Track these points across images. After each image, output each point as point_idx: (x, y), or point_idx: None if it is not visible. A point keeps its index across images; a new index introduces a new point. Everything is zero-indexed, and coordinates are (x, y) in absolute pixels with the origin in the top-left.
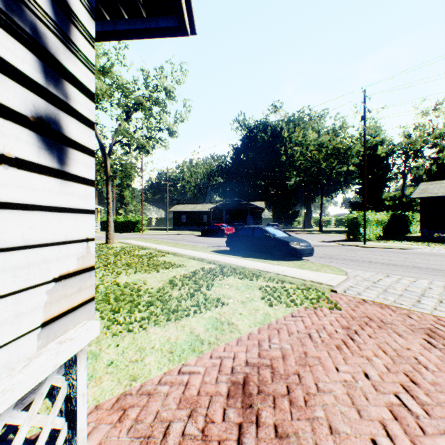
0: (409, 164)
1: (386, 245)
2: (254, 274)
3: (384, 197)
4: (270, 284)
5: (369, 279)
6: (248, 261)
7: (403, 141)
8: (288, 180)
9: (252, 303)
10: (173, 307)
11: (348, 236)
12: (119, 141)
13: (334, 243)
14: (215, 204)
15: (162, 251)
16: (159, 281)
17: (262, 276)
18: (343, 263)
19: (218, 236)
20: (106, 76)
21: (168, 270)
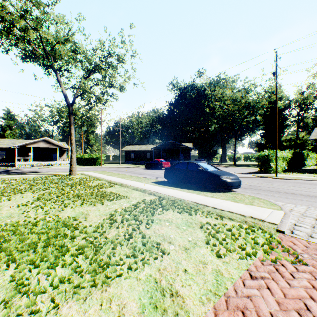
0: (302, 114)
1: (294, 176)
2: (191, 207)
3: (282, 139)
4: (209, 221)
5: (308, 215)
6: (184, 193)
7: (297, 97)
8: (209, 127)
9: (197, 250)
10: (105, 257)
11: (261, 169)
12: (80, 95)
13: (250, 175)
14: (155, 144)
15: (111, 182)
16: (100, 216)
17: (200, 210)
18: (269, 195)
19: (158, 169)
20: (69, 42)
21: (112, 202)
